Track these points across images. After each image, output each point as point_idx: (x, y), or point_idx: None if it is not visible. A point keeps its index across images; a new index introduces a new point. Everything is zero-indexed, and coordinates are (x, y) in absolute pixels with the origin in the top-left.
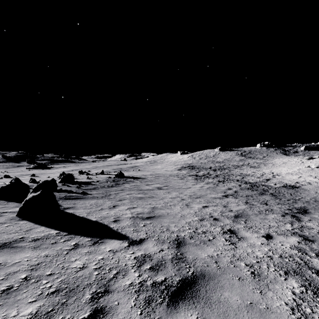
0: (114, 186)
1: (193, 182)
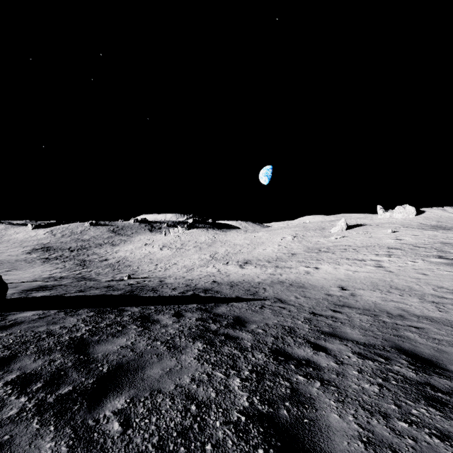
0: None
1: (40, 264)
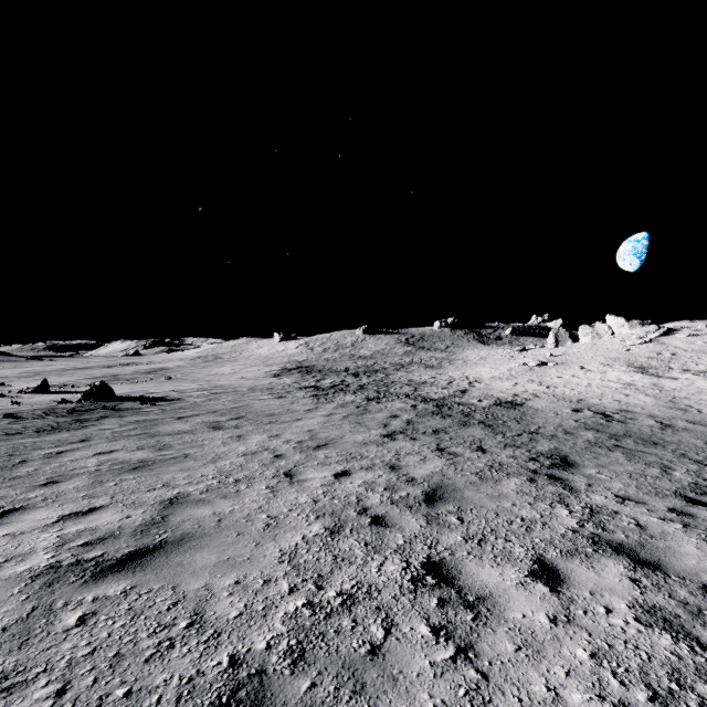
0: (62, 429)
1: (309, 403)
